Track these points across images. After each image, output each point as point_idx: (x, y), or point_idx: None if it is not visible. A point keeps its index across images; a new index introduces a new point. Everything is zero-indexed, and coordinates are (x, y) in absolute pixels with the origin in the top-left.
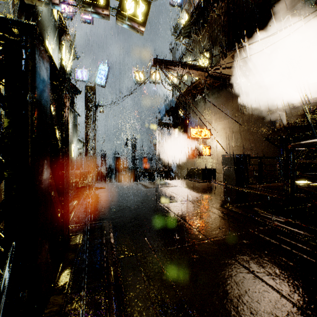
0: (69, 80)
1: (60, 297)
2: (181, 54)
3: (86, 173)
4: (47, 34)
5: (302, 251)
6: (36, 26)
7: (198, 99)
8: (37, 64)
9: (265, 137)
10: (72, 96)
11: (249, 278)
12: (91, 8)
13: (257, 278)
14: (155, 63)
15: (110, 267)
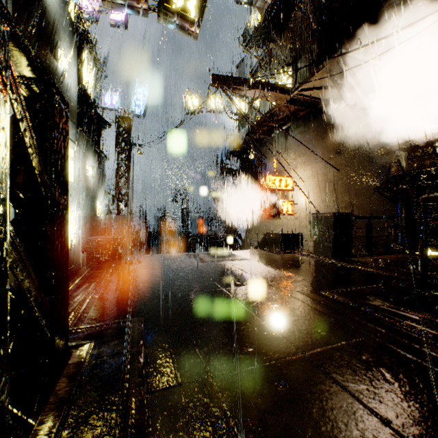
0: (93, 109)
1: None
2: (251, 71)
3: (114, 240)
4: (60, 40)
5: None
6: None
7: (276, 134)
8: None
9: (375, 187)
10: (97, 130)
11: None
12: None
13: None
14: (214, 81)
15: (131, 416)
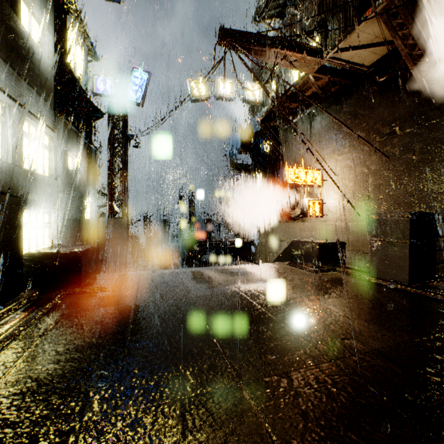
0: (83, 94)
1: None
2: None
3: (69, 254)
4: None
5: None
6: None
7: (298, 120)
8: None
9: None
10: (88, 120)
11: None
12: None
13: None
14: (223, 37)
15: None
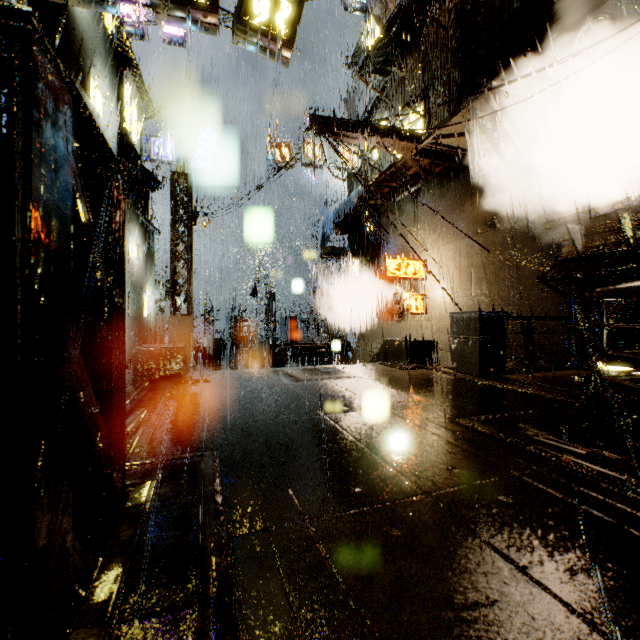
0: (138, 162)
1: (93, 633)
2: (365, 107)
3: (171, 350)
4: (93, 65)
5: (629, 521)
6: (35, 17)
7: (402, 199)
8: (38, 104)
9: (539, 276)
10: (144, 193)
11: (518, 584)
12: (182, 10)
13: (534, 584)
14: (313, 124)
15: (211, 560)
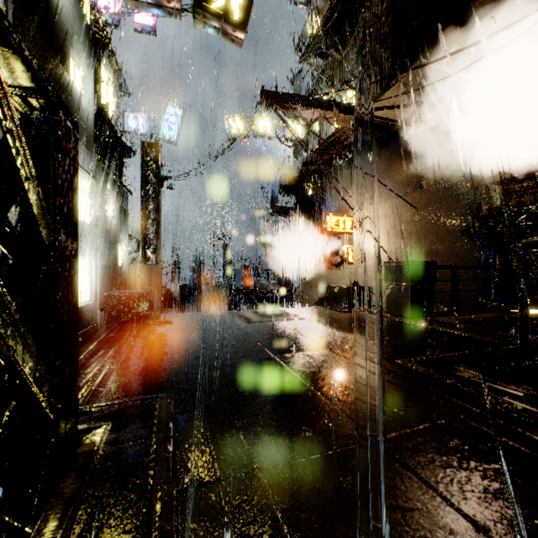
0: (114, 133)
1: None
2: (308, 87)
3: (138, 295)
4: (72, 48)
5: None
6: None
7: (340, 164)
8: None
9: (462, 230)
10: (118, 160)
11: None
12: None
13: None
14: (263, 98)
15: (155, 523)
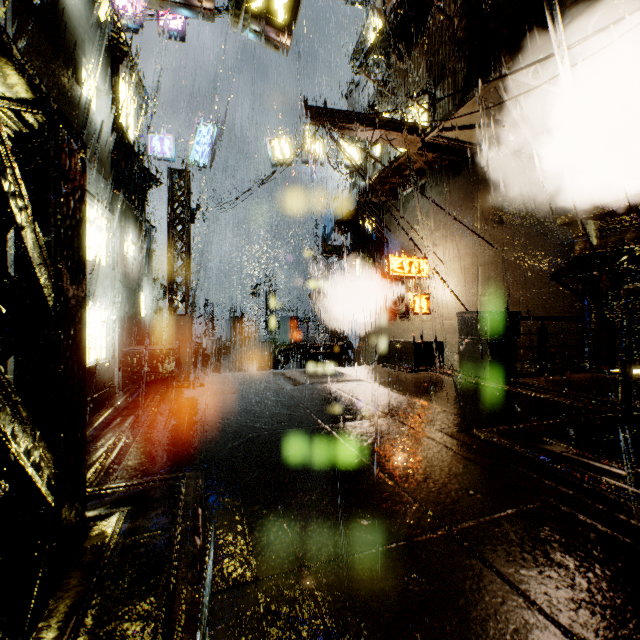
0: (135, 158)
1: None
2: (367, 103)
3: (163, 352)
4: (85, 56)
5: None
6: None
7: (405, 196)
8: None
9: (551, 274)
10: (140, 190)
11: None
12: None
13: None
14: (313, 116)
15: (176, 636)
